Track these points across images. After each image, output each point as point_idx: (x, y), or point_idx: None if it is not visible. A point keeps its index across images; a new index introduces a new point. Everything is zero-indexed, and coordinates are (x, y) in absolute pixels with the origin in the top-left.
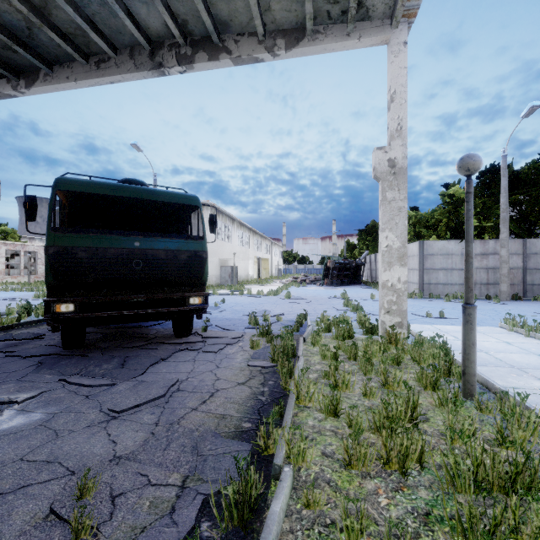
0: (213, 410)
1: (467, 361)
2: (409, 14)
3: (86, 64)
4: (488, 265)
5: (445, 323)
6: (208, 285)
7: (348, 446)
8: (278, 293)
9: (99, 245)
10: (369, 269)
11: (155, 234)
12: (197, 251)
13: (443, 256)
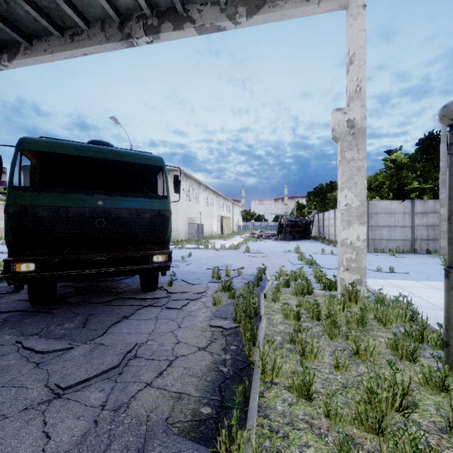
0: (168, 386)
1: (451, 331)
2: None
3: (61, 37)
4: (428, 222)
5: (397, 278)
6: (178, 240)
7: (330, 450)
8: (238, 247)
9: (61, 204)
10: (318, 226)
11: (119, 193)
12: (161, 210)
13: (386, 214)
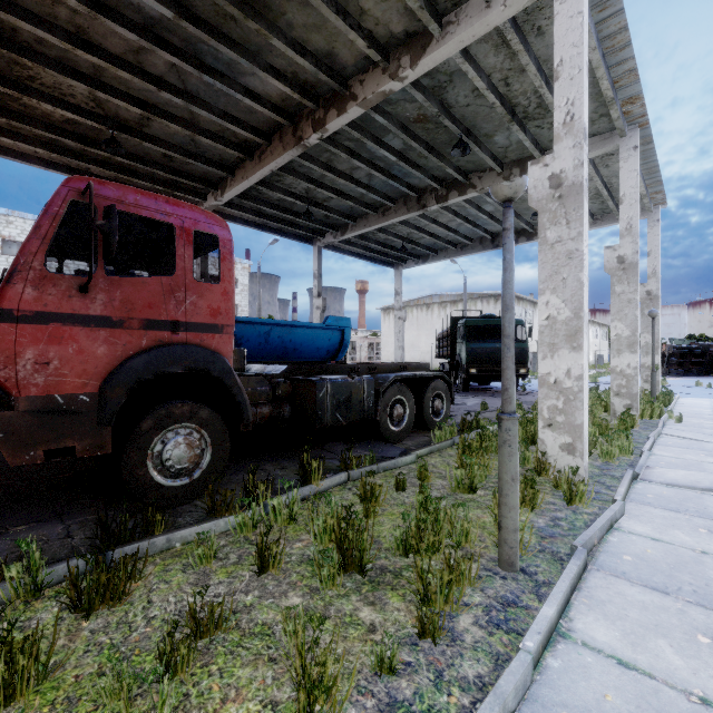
0: None
1: (651, 393)
2: (661, 203)
3: (455, 249)
4: None
5: None
6: None
7: None
8: None
9: (483, 347)
10: None
11: None
12: (524, 348)
13: None
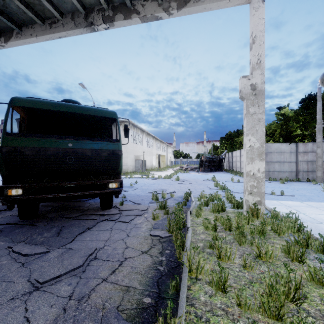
0: (119, 281)
1: None
2: None
3: (43, 25)
4: (308, 159)
5: (286, 199)
6: (127, 172)
7: None
8: (171, 177)
9: (41, 146)
10: (228, 161)
11: (84, 137)
12: (114, 150)
13: (278, 153)
